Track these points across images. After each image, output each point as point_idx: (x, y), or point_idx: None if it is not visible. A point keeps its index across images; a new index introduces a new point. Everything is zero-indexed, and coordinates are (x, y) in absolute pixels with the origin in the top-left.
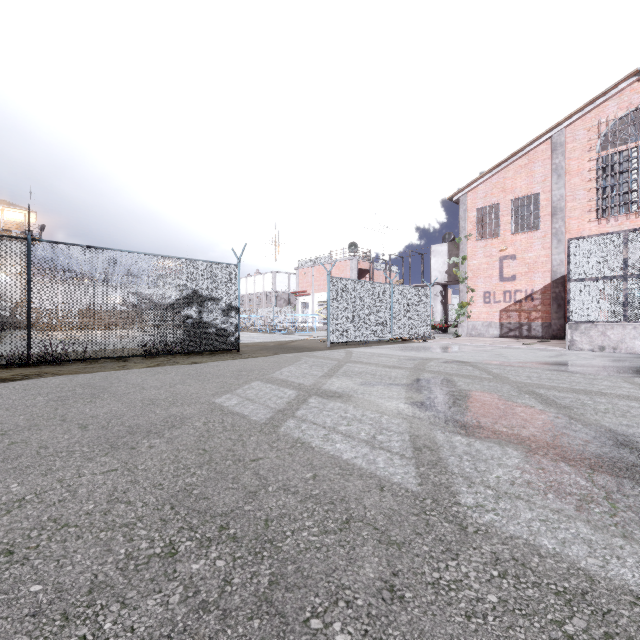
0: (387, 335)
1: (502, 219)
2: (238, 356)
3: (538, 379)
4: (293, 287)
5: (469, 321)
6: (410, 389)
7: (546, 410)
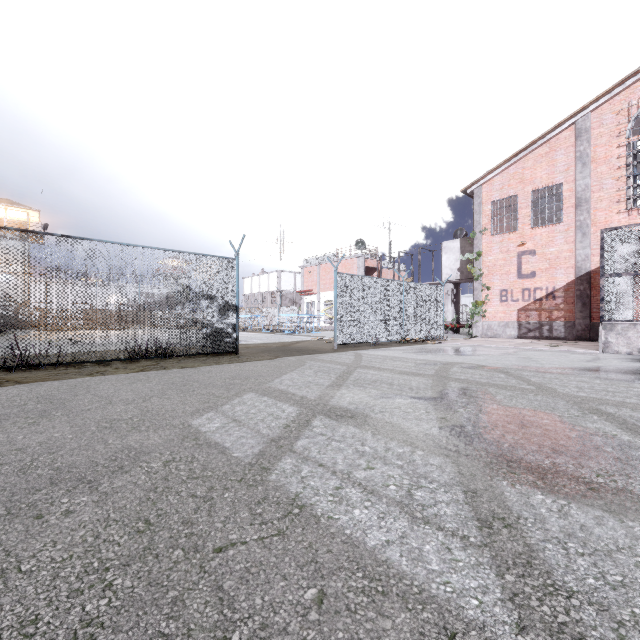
0: (398, 336)
1: (520, 212)
2: (235, 359)
3: (593, 391)
4: (298, 286)
5: (484, 321)
6: (440, 405)
7: (637, 441)
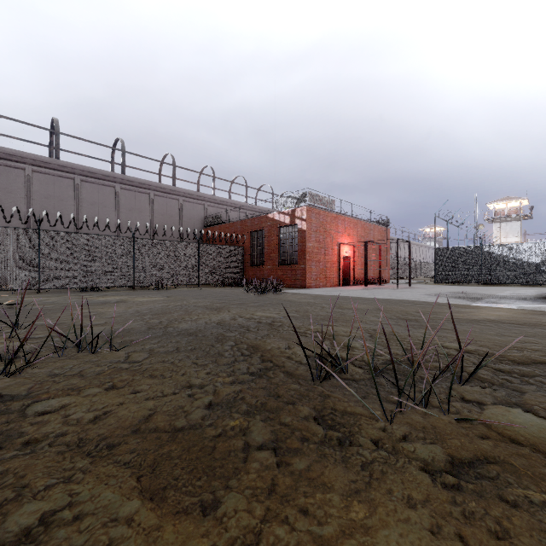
0: None
1: None
2: None
3: None
4: None
5: None
6: None
7: None
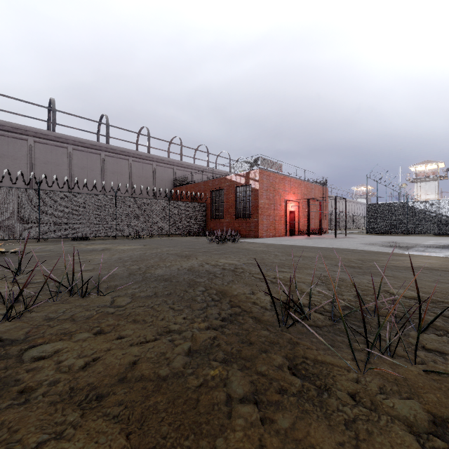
0: None
1: None
2: None
3: None
4: None
5: None
6: None
7: None
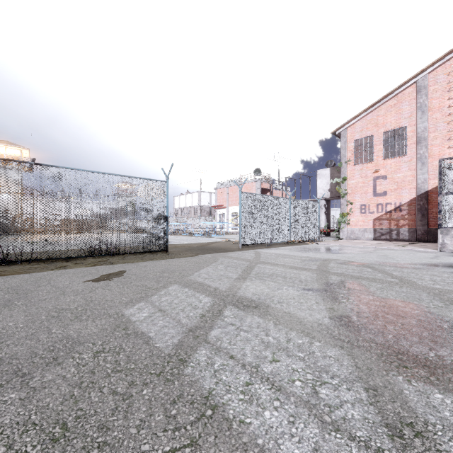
0: (286, 238)
1: (375, 148)
2: (165, 256)
3: (446, 284)
4: (213, 202)
5: (348, 227)
6: (326, 296)
7: None
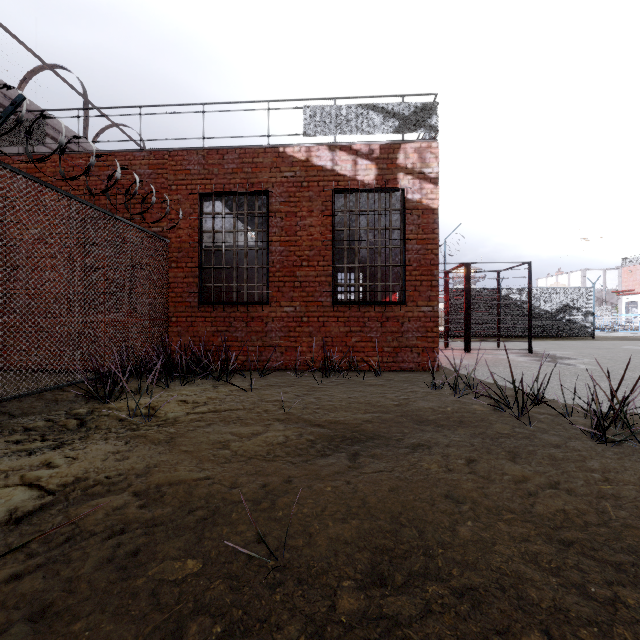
0: None
1: None
2: (597, 340)
3: None
4: (609, 284)
5: None
6: None
7: None
